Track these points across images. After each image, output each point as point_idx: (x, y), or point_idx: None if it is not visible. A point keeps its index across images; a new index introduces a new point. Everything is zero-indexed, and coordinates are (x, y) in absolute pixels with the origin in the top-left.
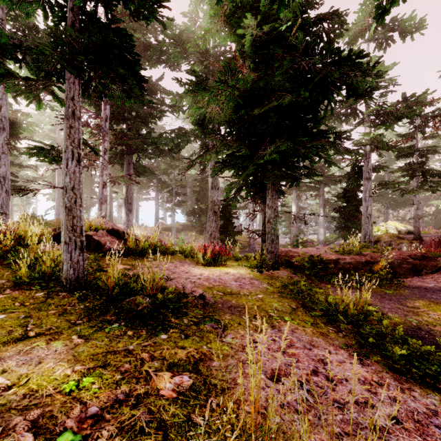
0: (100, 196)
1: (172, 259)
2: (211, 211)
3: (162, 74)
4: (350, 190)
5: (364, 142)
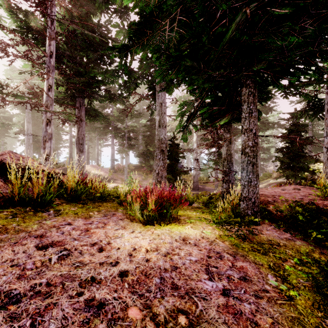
0: (43, 133)
1: (94, 210)
2: (158, 149)
3: (111, 15)
4: (294, 130)
5: None
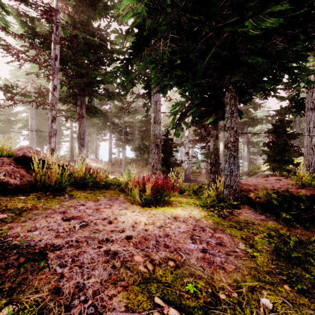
0: (49, 129)
1: (100, 196)
2: (154, 144)
3: (110, 21)
4: (279, 126)
5: (314, 68)
